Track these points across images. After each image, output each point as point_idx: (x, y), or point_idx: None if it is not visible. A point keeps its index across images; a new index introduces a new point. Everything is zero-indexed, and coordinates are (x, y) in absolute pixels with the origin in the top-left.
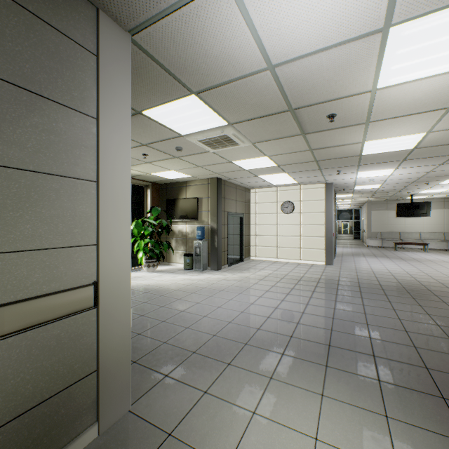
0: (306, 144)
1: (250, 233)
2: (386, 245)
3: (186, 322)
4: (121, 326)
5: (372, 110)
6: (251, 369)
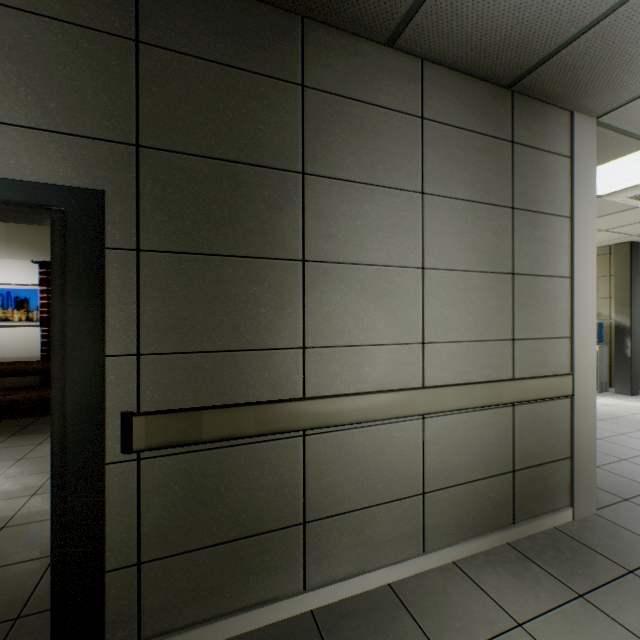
0: None
1: None
2: None
3: (615, 452)
4: (588, 422)
5: None
6: None
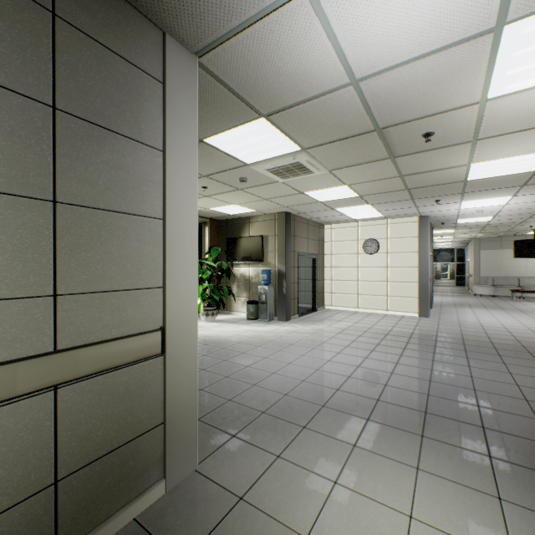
0: (395, 169)
1: (325, 277)
2: (500, 293)
3: (252, 378)
4: (188, 377)
5: (480, 125)
6: (330, 434)
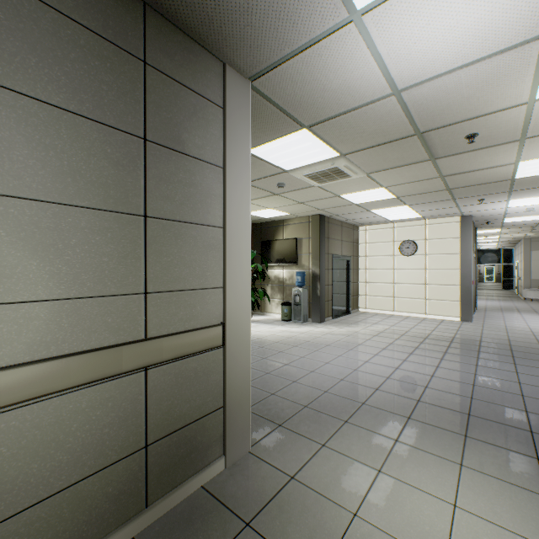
0: (435, 170)
1: (359, 279)
2: None
3: (292, 376)
4: (242, 368)
5: (529, 124)
6: (372, 429)
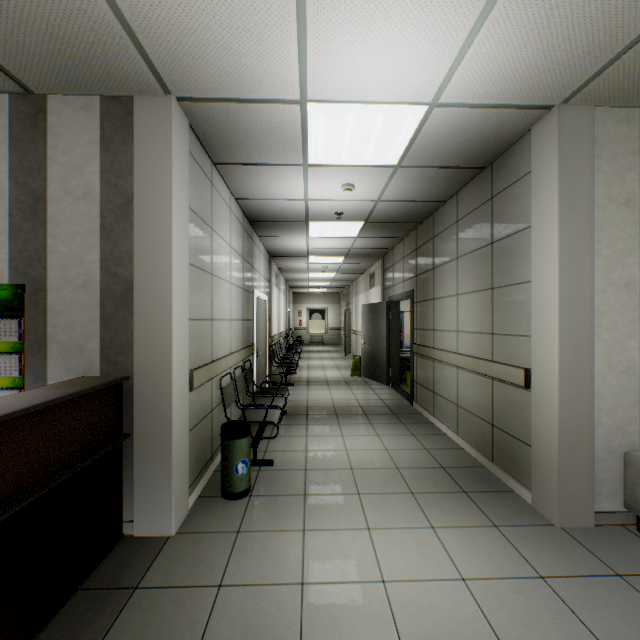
0: None
1: None
2: None
3: None
4: (547, 425)
5: None
6: None
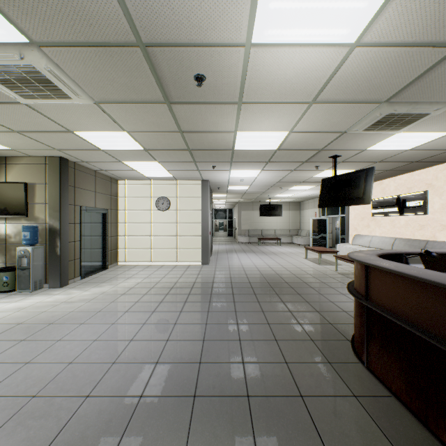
0: (174, 120)
1: (119, 233)
2: (253, 240)
3: None
4: None
5: (245, 83)
6: None
